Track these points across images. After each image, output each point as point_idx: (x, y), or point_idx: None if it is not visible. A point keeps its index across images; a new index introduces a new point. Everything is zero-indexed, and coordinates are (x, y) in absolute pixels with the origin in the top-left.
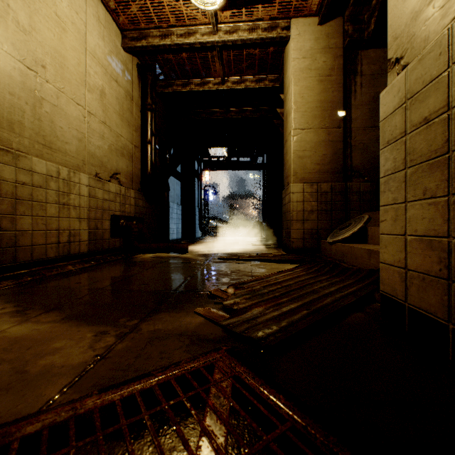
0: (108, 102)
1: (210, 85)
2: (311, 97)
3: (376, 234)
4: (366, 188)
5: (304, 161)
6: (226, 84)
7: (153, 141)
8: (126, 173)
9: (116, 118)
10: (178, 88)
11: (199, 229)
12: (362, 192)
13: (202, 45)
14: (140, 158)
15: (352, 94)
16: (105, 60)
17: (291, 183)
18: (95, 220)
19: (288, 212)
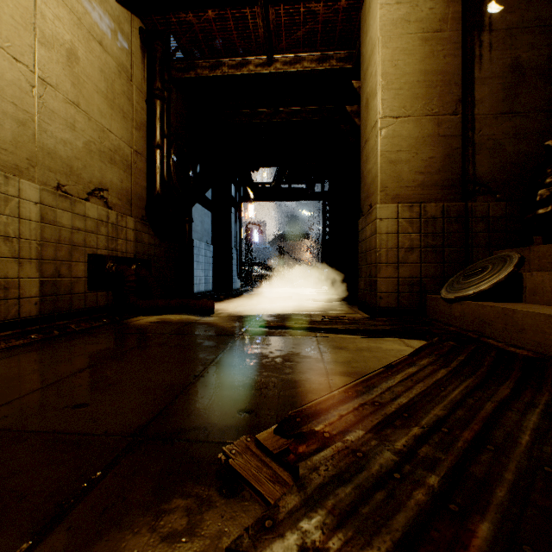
0: (84, 72)
1: (250, 67)
2: (409, 65)
3: (547, 286)
4: (499, 211)
5: (399, 169)
6: (274, 66)
7: (165, 145)
8: (120, 191)
9: (99, 101)
10: (204, 72)
11: (237, 278)
12: (493, 217)
13: None
14: (145, 172)
15: (475, 60)
16: (78, 2)
17: (378, 204)
18: (55, 262)
19: (371, 251)
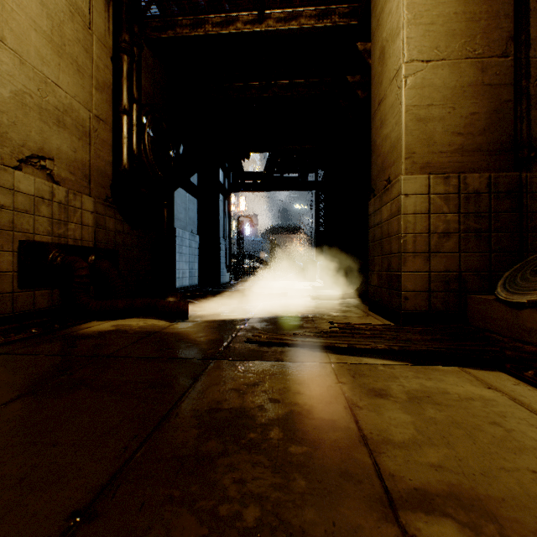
0: None
1: (238, 25)
2: None
3: None
4: None
5: (430, 128)
6: (265, 23)
7: (135, 112)
8: (73, 163)
9: (39, 43)
10: (184, 31)
11: (226, 271)
12: None
13: None
14: (110, 143)
15: None
16: None
17: (403, 175)
18: None
19: (391, 237)
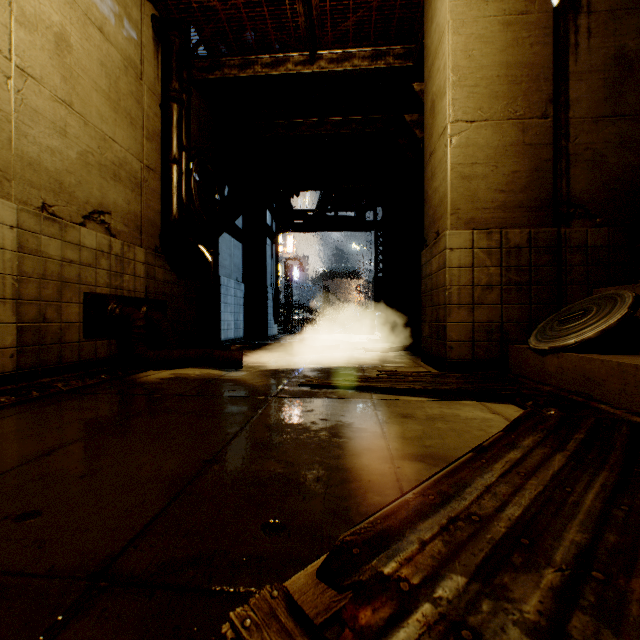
0: (78, 64)
1: (288, 66)
2: (487, 56)
3: None
4: (599, 239)
5: (474, 186)
6: (317, 64)
7: (184, 160)
8: (127, 215)
9: (99, 102)
10: (233, 72)
11: (274, 323)
12: (592, 247)
13: None
14: (159, 192)
15: (569, 50)
16: None
17: (448, 230)
18: (39, 303)
19: (439, 289)
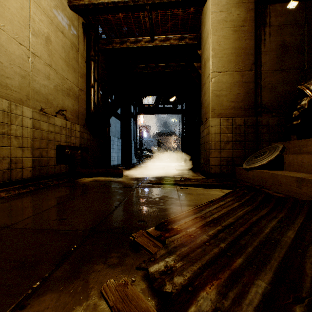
0: (54, 48)
1: (142, 43)
2: (226, 44)
3: (295, 162)
4: (274, 122)
5: (221, 99)
6: (155, 42)
7: (96, 86)
8: (72, 111)
9: (62, 63)
10: (117, 45)
11: (134, 157)
12: (271, 125)
13: (134, 3)
14: (85, 100)
15: (261, 42)
16: (51, 11)
17: (210, 118)
18: (40, 149)
19: (206, 143)
